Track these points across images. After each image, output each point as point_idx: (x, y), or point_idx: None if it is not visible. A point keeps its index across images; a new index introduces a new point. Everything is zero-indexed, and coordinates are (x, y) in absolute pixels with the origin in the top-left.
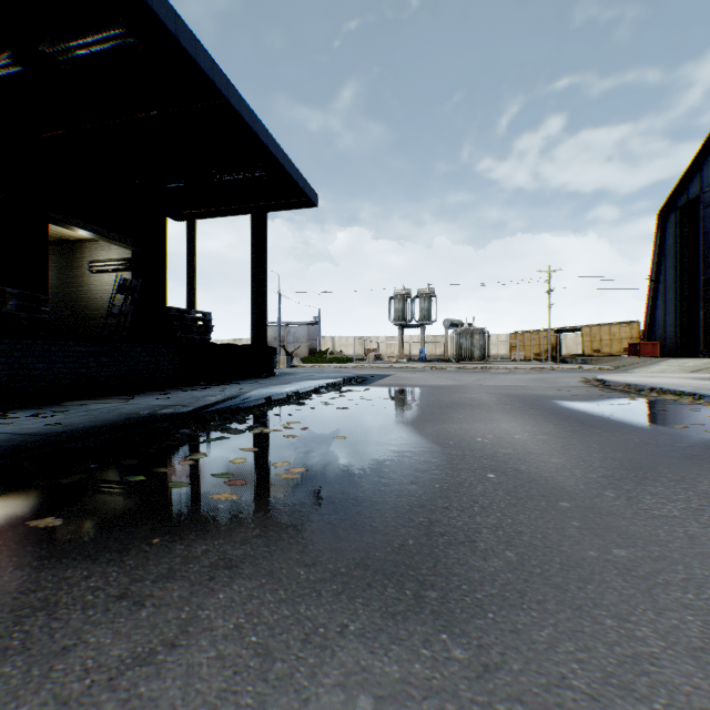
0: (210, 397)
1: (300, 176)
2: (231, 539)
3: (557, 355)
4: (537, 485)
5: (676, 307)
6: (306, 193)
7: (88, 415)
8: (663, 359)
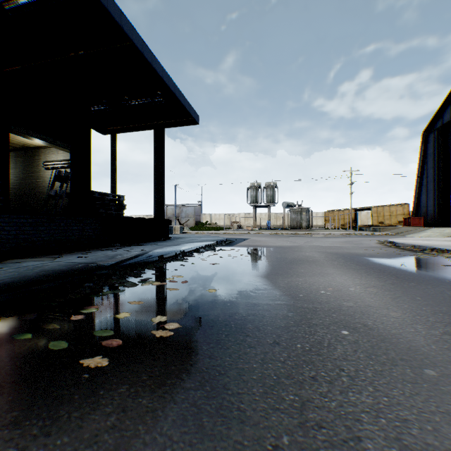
0: (118, 256)
1: (186, 102)
2: (78, 435)
3: (357, 225)
4: (391, 344)
5: (434, 194)
6: (191, 114)
7: (14, 272)
8: (428, 228)
